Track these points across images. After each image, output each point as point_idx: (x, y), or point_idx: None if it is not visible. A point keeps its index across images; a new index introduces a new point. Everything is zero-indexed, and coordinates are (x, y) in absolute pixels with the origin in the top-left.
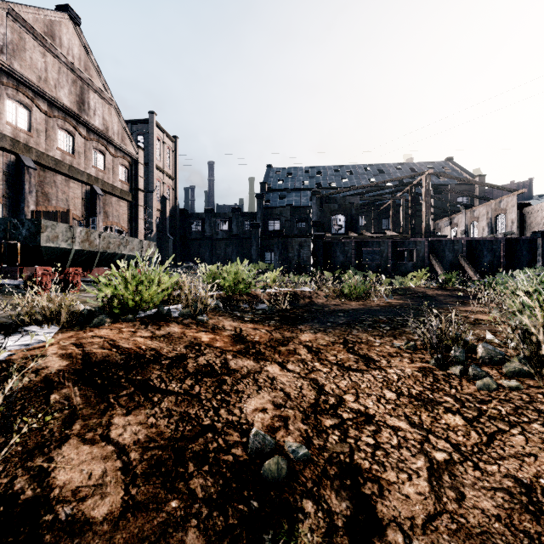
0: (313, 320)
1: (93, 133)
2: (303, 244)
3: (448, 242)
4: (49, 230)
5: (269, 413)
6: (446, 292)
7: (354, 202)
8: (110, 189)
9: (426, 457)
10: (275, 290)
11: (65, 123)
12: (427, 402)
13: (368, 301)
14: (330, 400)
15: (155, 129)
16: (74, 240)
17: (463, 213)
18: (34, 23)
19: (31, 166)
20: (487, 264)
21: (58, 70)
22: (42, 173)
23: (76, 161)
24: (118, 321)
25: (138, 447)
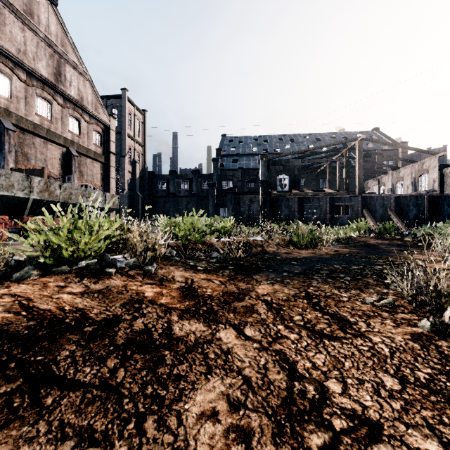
0: (267, 269)
1: (69, 101)
2: (252, 199)
3: (379, 198)
4: (3, 179)
5: (222, 422)
6: (386, 241)
7: (297, 164)
8: (85, 152)
9: None
10: (229, 239)
11: (43, 92)
12: None
13: (316, 249)
14: (308, 392)
15: (126, 103)
16: (31, 189)
17: (390, 174)
18: (13, 1)
19: (10, 128)
20: (413, 217)
21: (36, 44)
22: (22, 136)
23: (54, 126)
24: (50, 273)
25: None
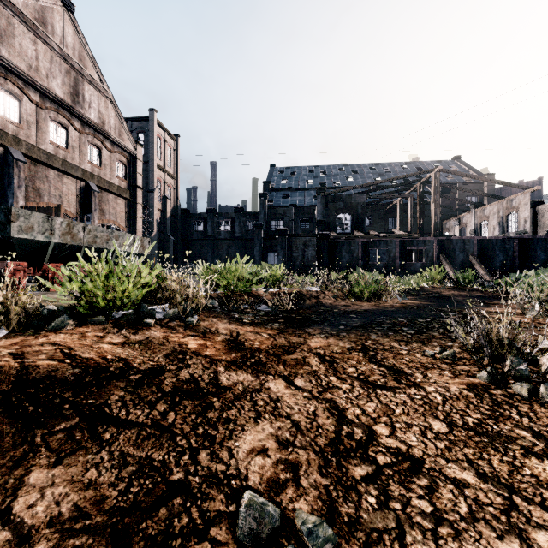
0: (322, 322)
1: (89, 126)
2: (307, 243)
3: (458, 241)
4: (22, 220)
5: (271, 456)
6: (463, 293)
7: (361, 201)
8: (107, 186)
9: (522, 542)
10: (279, 289)
11: (57, 115)
12: (494, 437)
13: (380, 301)
14: (356, 434)
15: (155, 127)
16: (53, 232)
17: (473, 212)
18: (24, 8)
19: (20, 159)
20: (499, 264)
21: (50, 59)
22: (33, 168)
23: (70, 156)
24: (85, 323)
25: (55, 531)
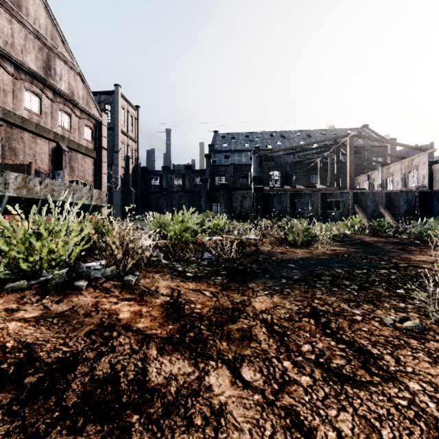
0: (264, 274)
1: (60, 96)
2: (245, 195)
3: (370, 194)
4: None
5: None
6: (382, 239)
7: (289, 160)
8: (76, 147)
9: None
10: (221, 237)
11: (32, 86)
12: None
13: (312, 248)
14: None
15: (119, 99)
16: (7, 186)
17: (380, 170)
18: None
19: None
20: (403, 213)
21: (24, 36)
22: (10, 130)
23: (43, 121)
24: (3, 290)
25: None
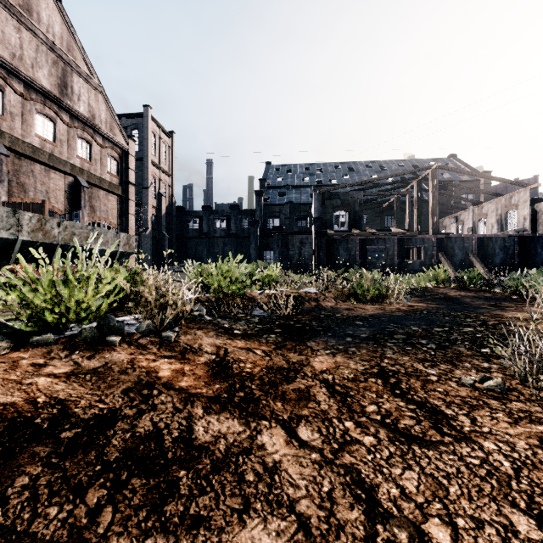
0: (325, 332)
1: (78, 120)
2: (304, 241)
3: (458, 239)
4: None
5: None
6: (471, 293)
7: (358, 198)
8: (98, 182)
9: None
10: (275, 291)
11: (44, 108)
12: None
13: (385, 304)
14: None
15: (150, 123)
16: (20, 228)
17: (470, 210)
18: None
19: (2, 152)
20: (499, 263)
21: (35, 48)
22: (18, 162)
23: (58, 150)
24: (26, 345)
25: None
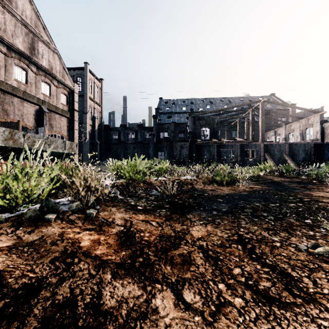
0: (199, 207)
1: (42, 70)
2: (183, 146)
3: (277, 145)
4: None
5: None
6: (287, 179)
7: (216, 119)
8: (54, 109)
9: None
10: (165, 178)
11: (20, 62)
12: None
13: (234, 186)
14: None
15: (88, 73)
16: None
17: (284, 127)
18: None
19: None
20: (302, 159)
21: (14, 24)
22: (3, 96)
23: (29, 89)
24: None
25: None
